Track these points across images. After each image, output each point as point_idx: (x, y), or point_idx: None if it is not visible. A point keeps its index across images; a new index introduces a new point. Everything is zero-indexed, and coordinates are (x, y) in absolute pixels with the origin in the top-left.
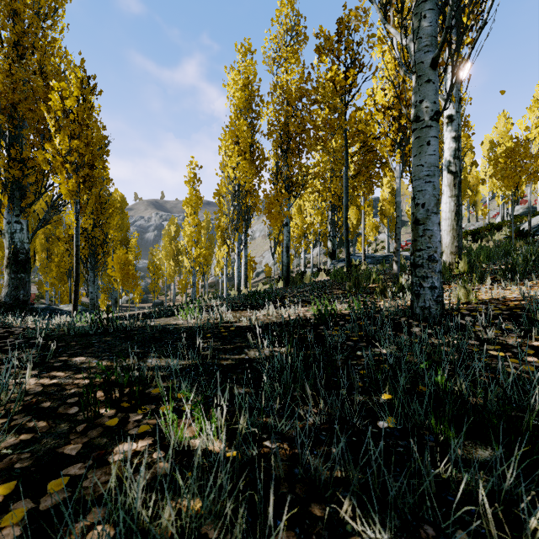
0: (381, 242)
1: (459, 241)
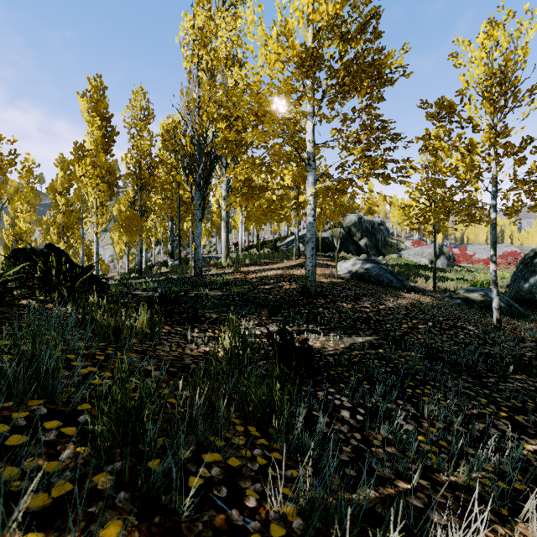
0: (214, 245)
1: (228, 252)
